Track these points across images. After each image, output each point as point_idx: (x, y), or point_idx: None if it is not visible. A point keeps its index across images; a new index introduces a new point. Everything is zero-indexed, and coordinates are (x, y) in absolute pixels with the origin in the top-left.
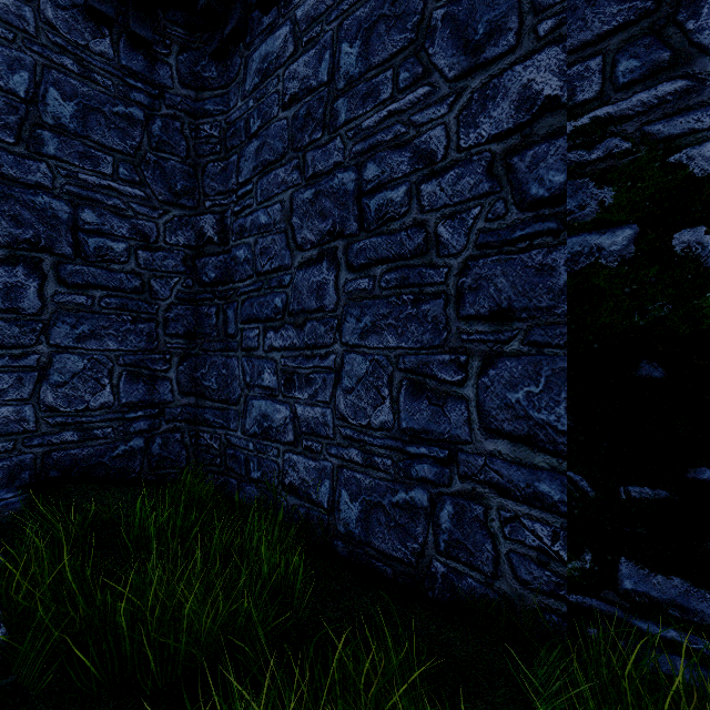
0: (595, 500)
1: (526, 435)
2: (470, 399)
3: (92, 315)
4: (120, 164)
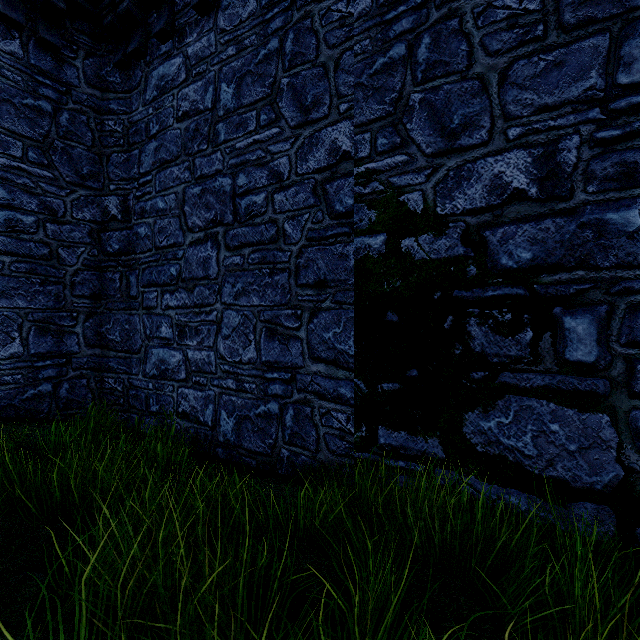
0: (367, 395)
1: (333, 359)
2: (303, 339)
3: (3, 278)
4: (29, 149)
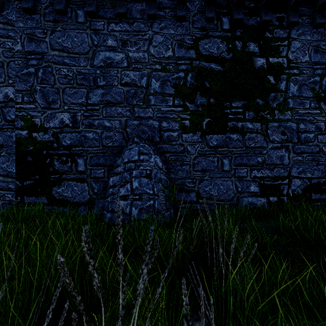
0: (20, 186)
1: (6, 174)
2: None
3: None
4: None
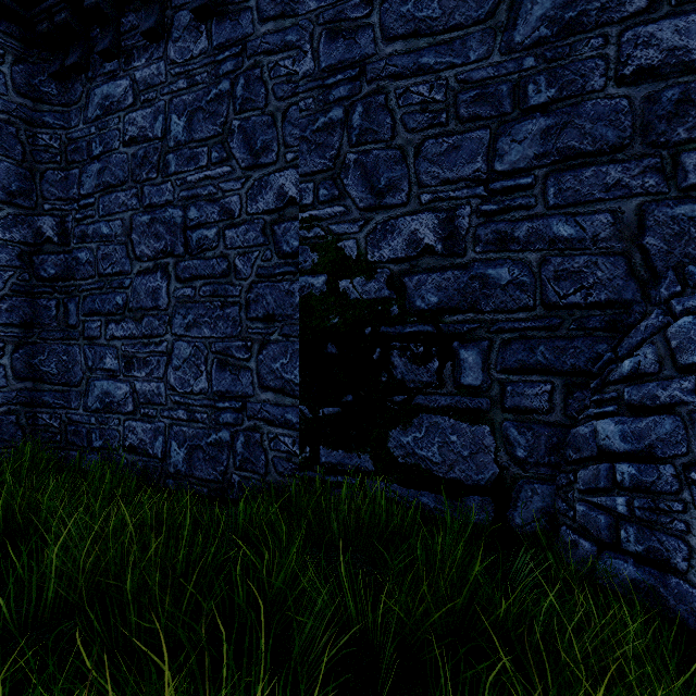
0: (311, 419)
1: (281, 388)
2: (254, 369)
3: None
4: None
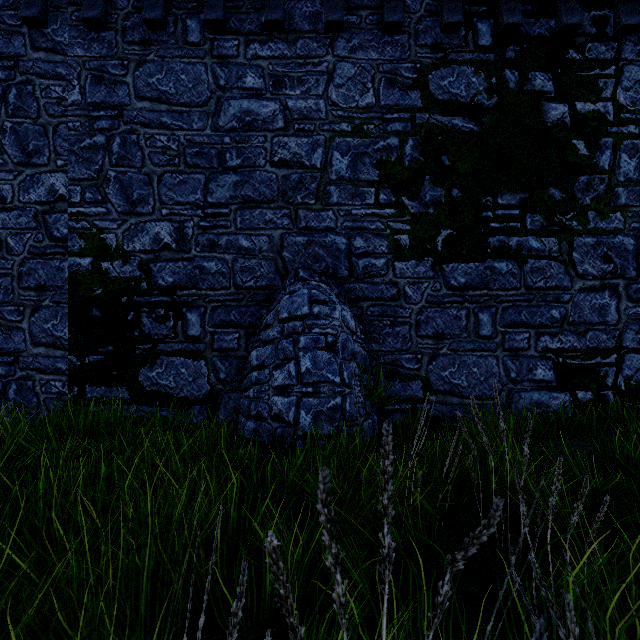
0: (79, 366)
1: (52, 343)
2: (26, 329)
3: None
4: None
